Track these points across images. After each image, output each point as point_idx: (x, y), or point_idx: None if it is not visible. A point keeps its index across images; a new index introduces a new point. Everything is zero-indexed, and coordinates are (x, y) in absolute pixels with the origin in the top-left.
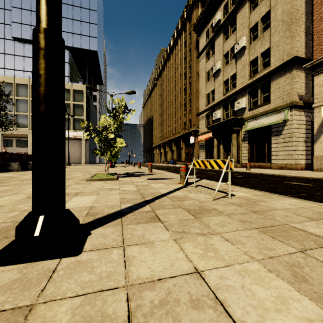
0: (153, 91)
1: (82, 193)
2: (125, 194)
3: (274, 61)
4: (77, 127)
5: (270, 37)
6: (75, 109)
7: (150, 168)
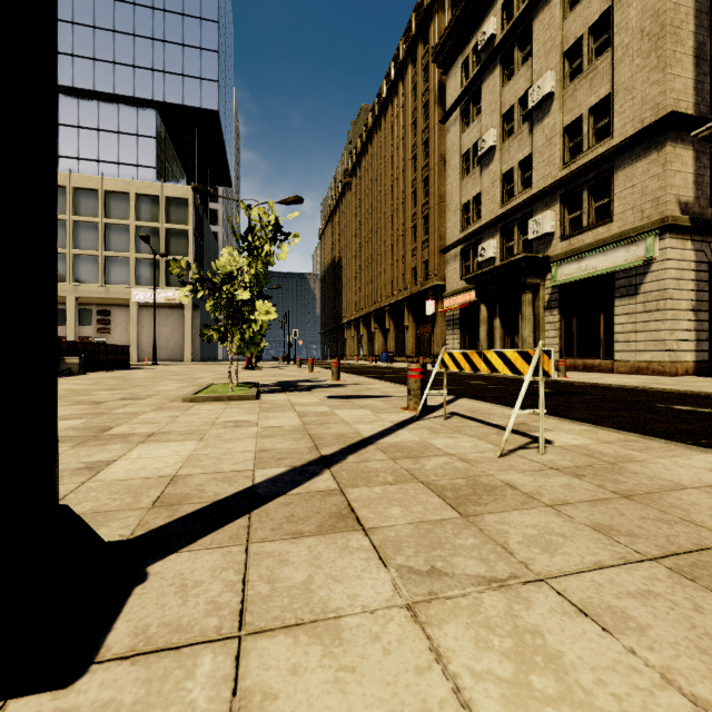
0: (342, 199)
1: (163, 435)
2: (270, 437)
3: (621, 124)
4: (174, 280)
5: (611, 70)
6: (171, 241)
7: (336, 371)
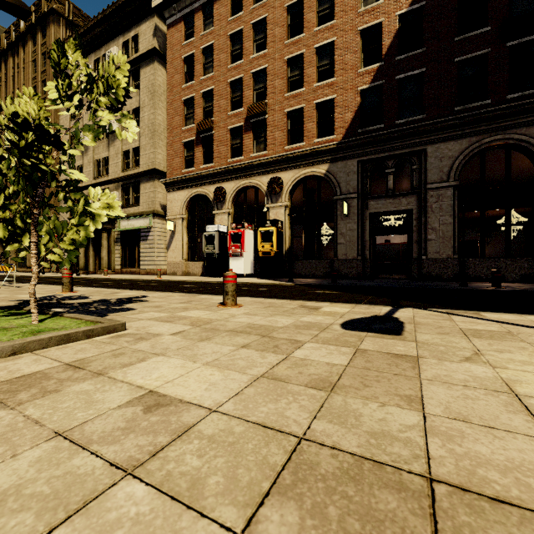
0: None
1: None
2: None
3: (142, 163)
4: None
5: (140, 136)
6: None
7: None
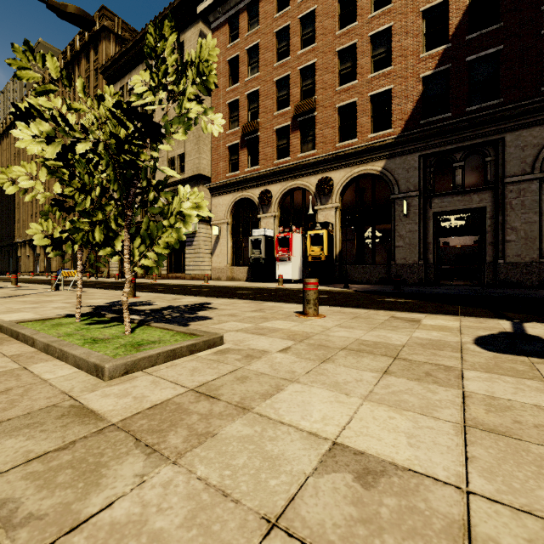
0: (15, 127)
1: None
2: None
3: (188, 169)
4: None
5: (185, 142)
6: None
7: (15, 280)
